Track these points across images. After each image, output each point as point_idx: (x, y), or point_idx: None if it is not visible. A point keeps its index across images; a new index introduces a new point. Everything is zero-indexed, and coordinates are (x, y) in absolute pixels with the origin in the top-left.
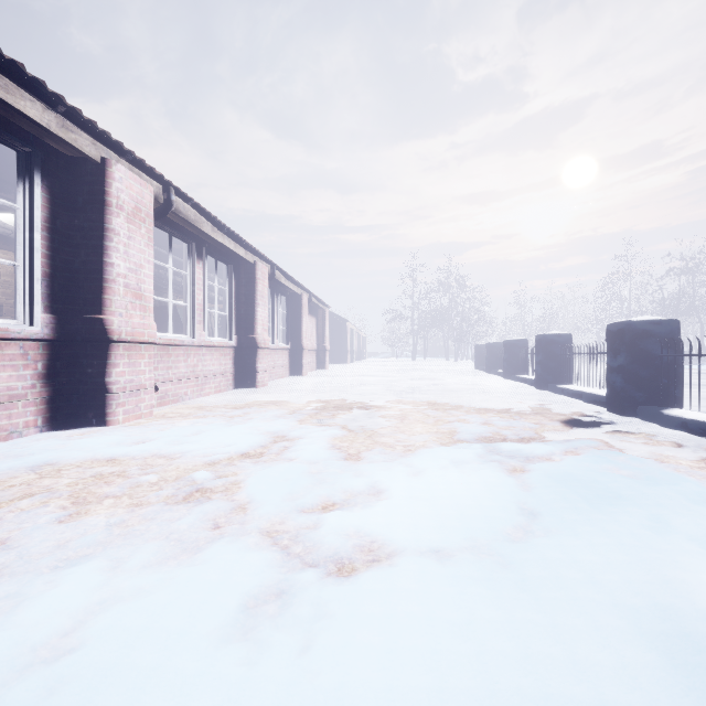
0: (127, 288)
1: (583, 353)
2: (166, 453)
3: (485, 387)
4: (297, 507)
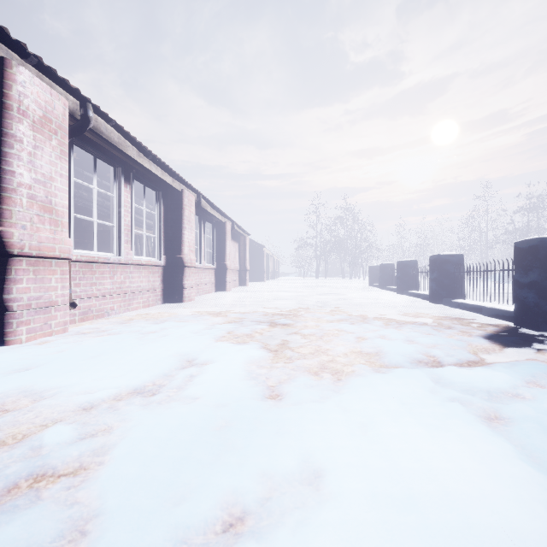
0: (32, 200)
1: (479, 271)
2: (38, 390)
3: (385, 301)
4: (176, 534)
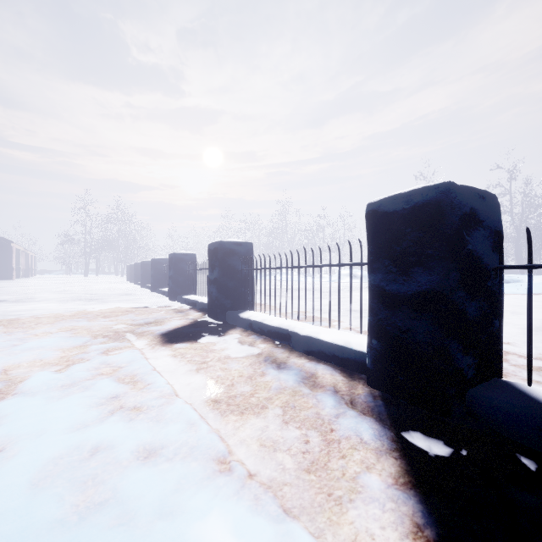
0: None
1: None
2: None
3: (116, 288)
4: None
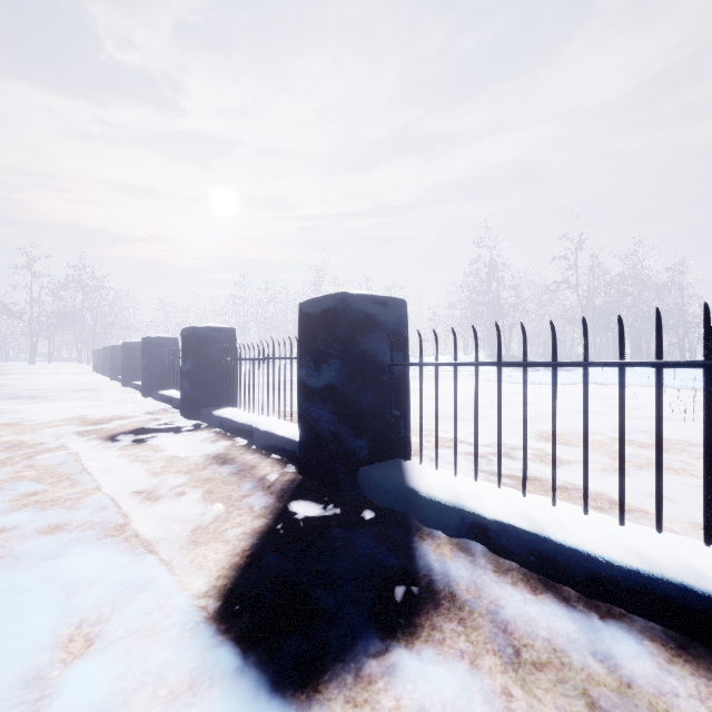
0: None
1: None
2: None
3: (73, 381)
4: None
